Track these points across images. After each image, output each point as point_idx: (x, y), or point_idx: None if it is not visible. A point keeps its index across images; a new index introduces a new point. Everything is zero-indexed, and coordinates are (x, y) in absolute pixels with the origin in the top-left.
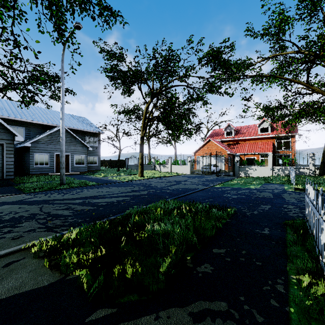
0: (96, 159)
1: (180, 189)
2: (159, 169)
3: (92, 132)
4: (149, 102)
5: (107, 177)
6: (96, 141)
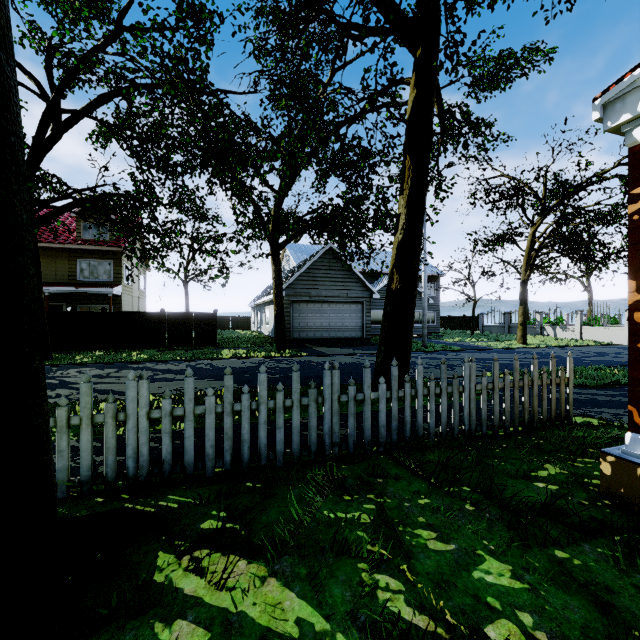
0: (433, 315)
1: (605, 361)
2: (552, 334)
3: (428, 276)
4: (536, 222)
5: (466, 342)
6: (433, 289)
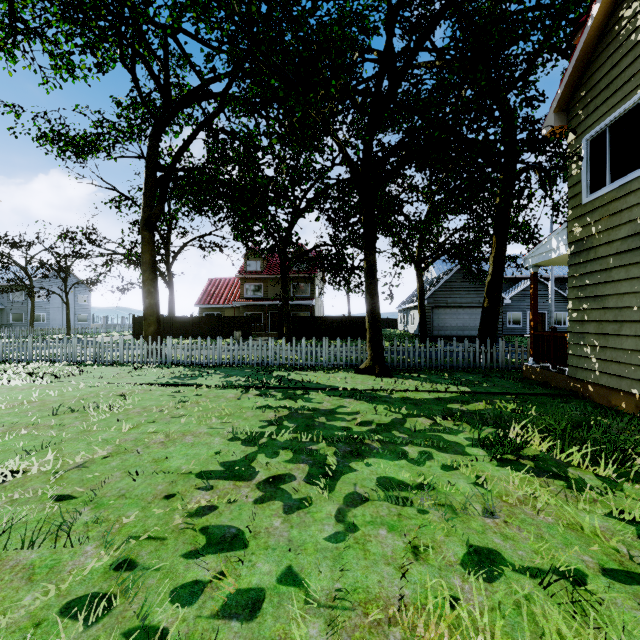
0: None
1: None
2: None
3: None
4: None
5: None
6: None
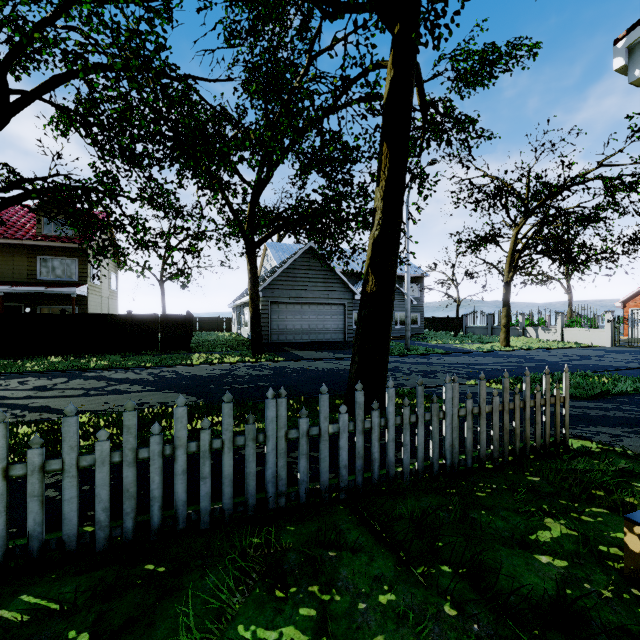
0: (417, 317)
1: (590, 365)
2: (534, 336)
3: (412, 276)
4: (519, 223)
5: (450, 345)
6: (417, 290)
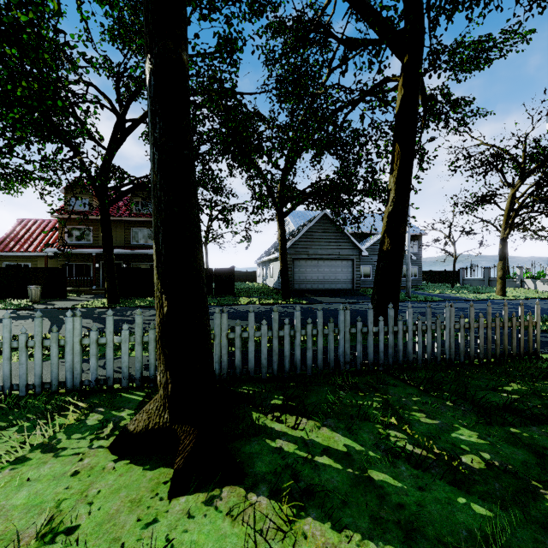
0: (415, 270)
1: None
2: (533, 287)
3: (411, 235)
4: (516, 185)
5: (447, 294)
6: (416, 247)
